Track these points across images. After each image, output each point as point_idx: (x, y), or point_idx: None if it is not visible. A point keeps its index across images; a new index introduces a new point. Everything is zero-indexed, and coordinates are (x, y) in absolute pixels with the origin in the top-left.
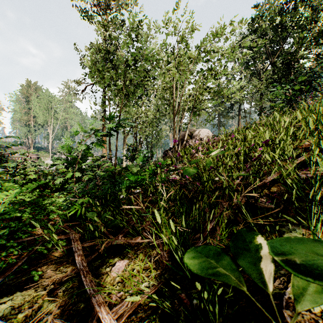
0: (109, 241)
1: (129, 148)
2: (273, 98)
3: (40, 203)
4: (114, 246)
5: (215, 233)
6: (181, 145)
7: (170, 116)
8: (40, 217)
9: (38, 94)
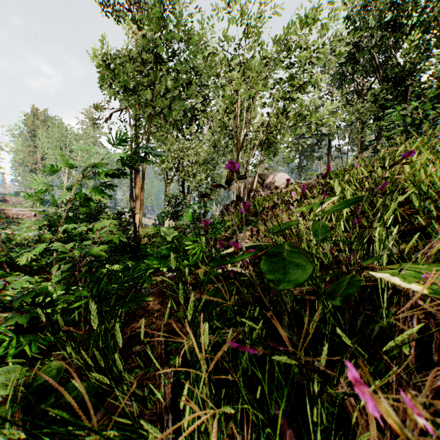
0: None
1: (170, 200)
2: (388, 124)
3: None
4: None
5: None
6: (247, 197)
7: (232, 155)
8: None
9: (49, 126)
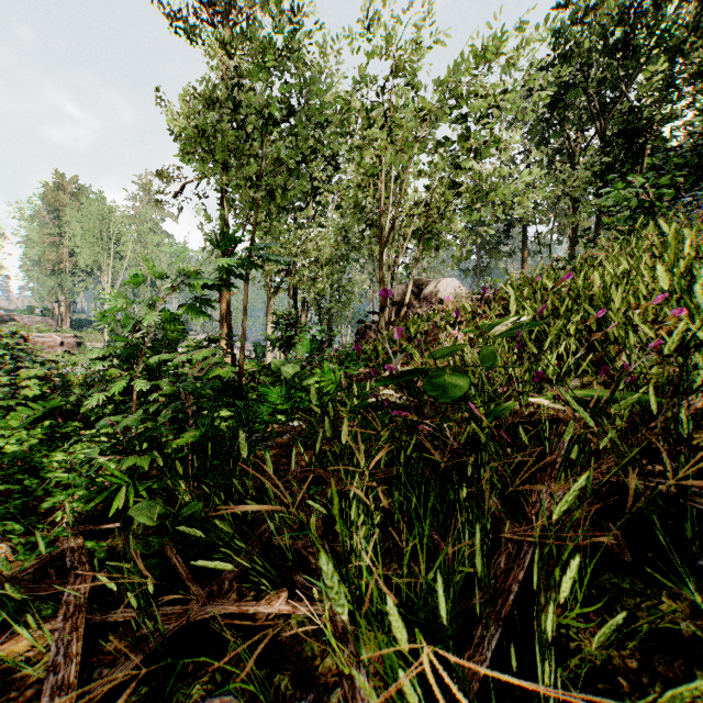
0: (185, 607)
1: (278, 321)
2: (609, 206)
3: (38, 459)
4: (205, 619)
5: (533, 595)
6: (396, 315)
7: (372, 250)
8: (7, 510)
9: (81, 203)
